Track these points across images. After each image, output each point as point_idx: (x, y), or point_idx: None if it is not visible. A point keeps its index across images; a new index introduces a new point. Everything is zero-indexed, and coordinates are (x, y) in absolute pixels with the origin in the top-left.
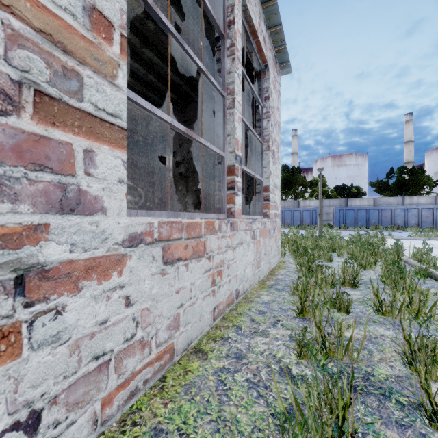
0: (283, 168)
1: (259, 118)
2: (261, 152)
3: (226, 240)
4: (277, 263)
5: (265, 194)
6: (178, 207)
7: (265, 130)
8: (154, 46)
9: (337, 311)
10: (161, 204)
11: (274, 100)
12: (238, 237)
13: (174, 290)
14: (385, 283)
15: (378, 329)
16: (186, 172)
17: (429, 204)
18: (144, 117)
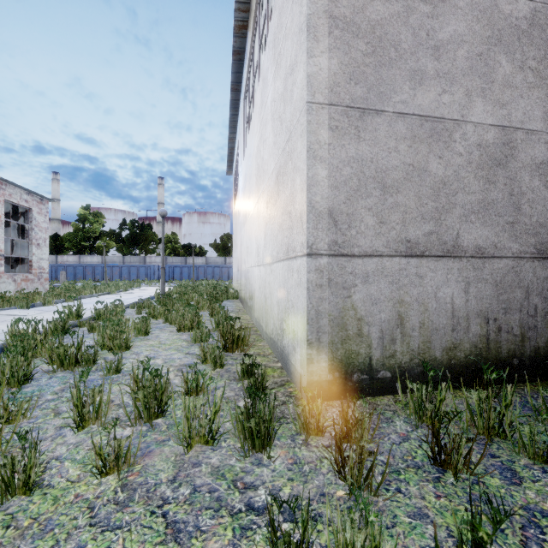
0: (132, 222)
1: (28, 230)
2: (28, 245)
3: None
4: None
5: (30, 264)
6: None
7: (30, 235)
8: None
9: None
10: None
11: (39, 220)
12: (2, 280)
13: None
14: None
15: None
16: None
17: None
18: None
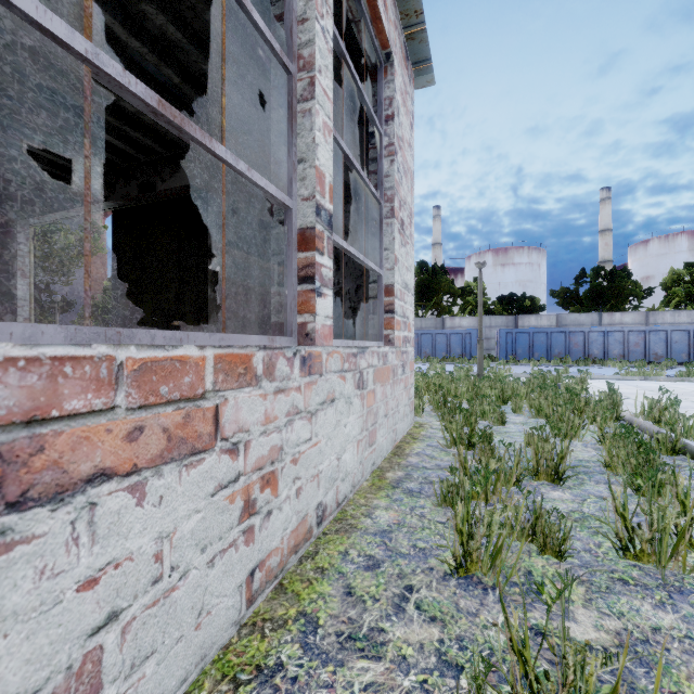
0: (420, 265)
1: (376, 156)
2: (379, 220)
3: (288, 398)
4: (409, 428)
5: (386, 301)
6: (229, 326)
7: (386, 178)
8: (167, 1)
9: (539, 552)
10: (201, 321)
11: (403, 126)
12: (323, 387)
13: (72, 582)
14: (611, 470)
15: (639, 607)
16: (244, 262)
17: (637, 324)
18: (167, 159)
